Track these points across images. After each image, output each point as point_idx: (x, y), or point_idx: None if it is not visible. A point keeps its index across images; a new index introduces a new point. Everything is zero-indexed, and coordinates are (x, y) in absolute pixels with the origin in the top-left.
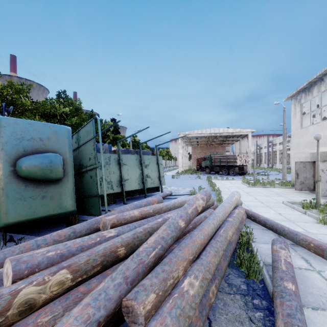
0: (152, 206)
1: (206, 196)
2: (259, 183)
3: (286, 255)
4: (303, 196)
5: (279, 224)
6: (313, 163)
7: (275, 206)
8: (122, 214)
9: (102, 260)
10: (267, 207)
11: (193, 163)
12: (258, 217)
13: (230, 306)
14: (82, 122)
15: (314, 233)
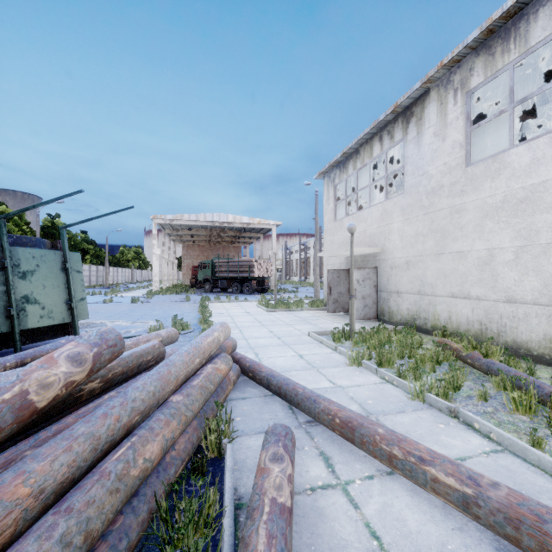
0: None
1: (99, 347)
2: (283, 305)
3: (281, 481)
4: (337, 321)
5: (291, 381)
6: (348, 271)
7: (297, 341)
8: None
9: None
10: (284, 346)
11: (186, 275)
12: (259, 371)
13: None
14: None
15: (345, 386)
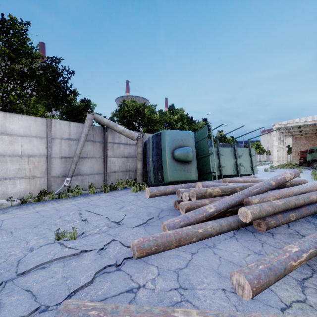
0: (250, 178)
1: (294, 172)
2: None
3: None
4: None
5: None
6: None
7: None
8: (233, 178)
9: (230, 190)
10: None
11: (295, 157)
12: None
13: (305, 225)
14: (182, 125)
15: None
